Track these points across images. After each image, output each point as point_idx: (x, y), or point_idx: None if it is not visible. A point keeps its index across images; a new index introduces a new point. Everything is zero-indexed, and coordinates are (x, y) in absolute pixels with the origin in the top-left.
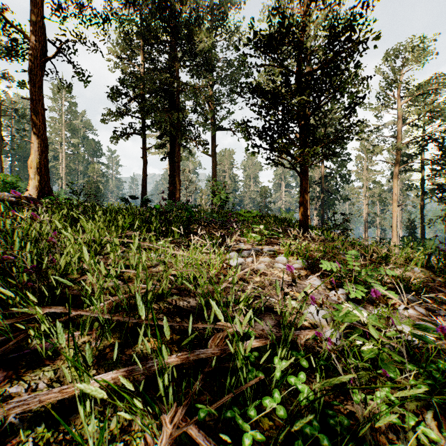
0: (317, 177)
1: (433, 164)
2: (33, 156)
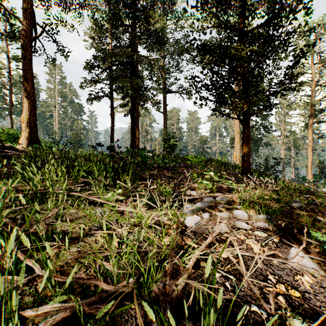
0: None
1: None
2: (25, 113)
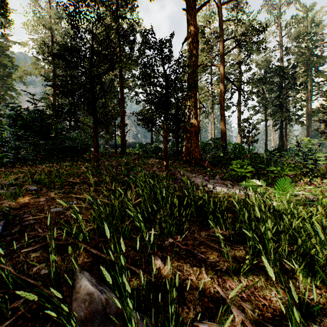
0: None
1: None
2: (238, 139)
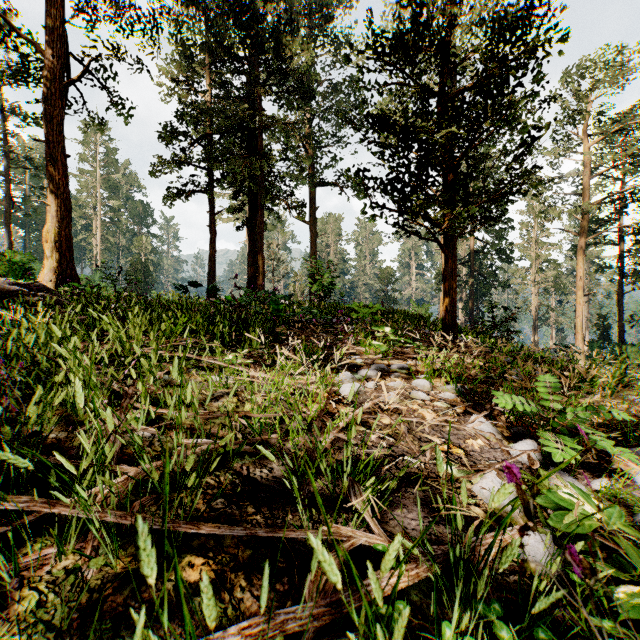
0: (463, 253)
1: (638, 233)
2: (50, 224)
